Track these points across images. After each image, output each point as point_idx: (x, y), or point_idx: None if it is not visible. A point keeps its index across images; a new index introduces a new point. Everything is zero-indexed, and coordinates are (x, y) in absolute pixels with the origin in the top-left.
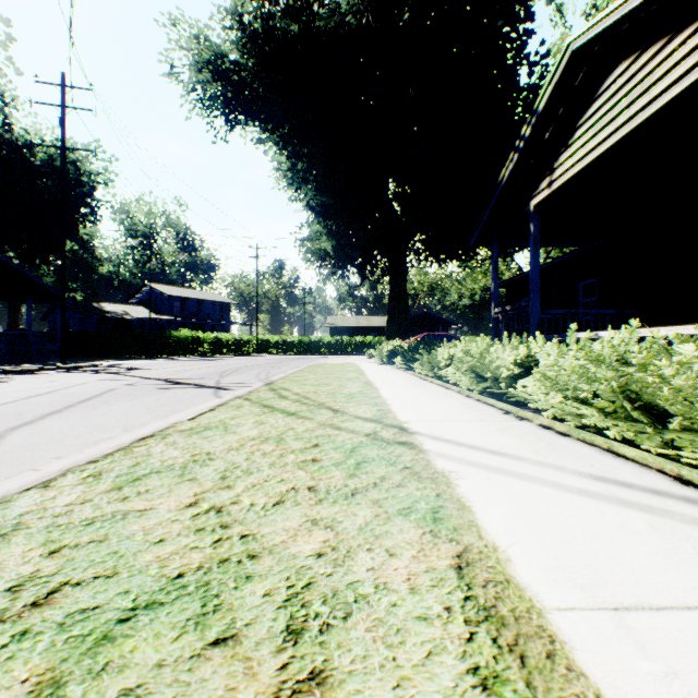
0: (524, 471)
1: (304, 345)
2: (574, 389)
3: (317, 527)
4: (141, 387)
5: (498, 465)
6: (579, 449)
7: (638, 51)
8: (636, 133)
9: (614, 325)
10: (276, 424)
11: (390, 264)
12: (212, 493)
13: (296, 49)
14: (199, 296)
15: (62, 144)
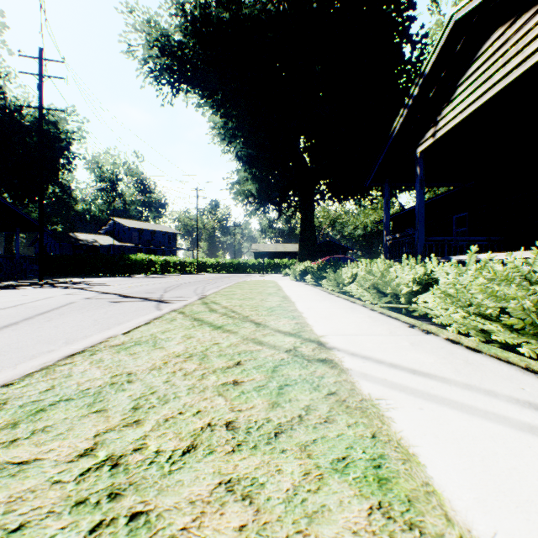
0: (456, 398)
1: (234, 266)
2: (478, 306)
3: (232, 497)
4: (96, 301)
5: (426, 389)
6: (499, 368)
7: (513, 18)
8: (510, 87)
9: (483, 250)
10: (202, 339)
11: (302, 202)
12: (115, 433)
13: (227, 31)
14: (152, 227)
15: (40, 105)
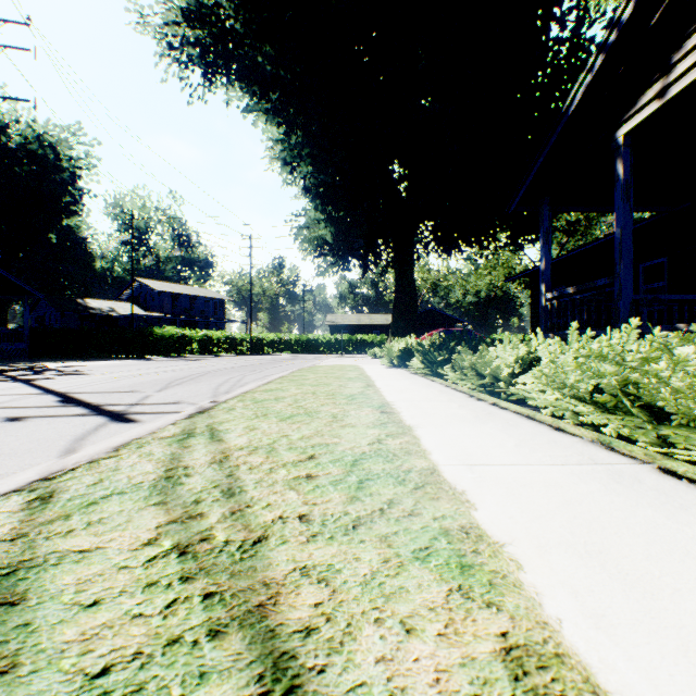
0: None
1: (302, 343)
2: None
3: None
4: None
5: None
6: None
7: None
8: None
9: None
10: None
11: (396, 252)
12: None
13: None
14: (191, 292)
15: None
